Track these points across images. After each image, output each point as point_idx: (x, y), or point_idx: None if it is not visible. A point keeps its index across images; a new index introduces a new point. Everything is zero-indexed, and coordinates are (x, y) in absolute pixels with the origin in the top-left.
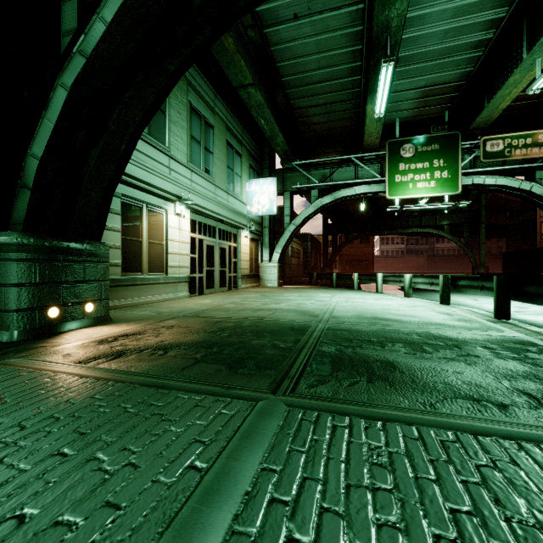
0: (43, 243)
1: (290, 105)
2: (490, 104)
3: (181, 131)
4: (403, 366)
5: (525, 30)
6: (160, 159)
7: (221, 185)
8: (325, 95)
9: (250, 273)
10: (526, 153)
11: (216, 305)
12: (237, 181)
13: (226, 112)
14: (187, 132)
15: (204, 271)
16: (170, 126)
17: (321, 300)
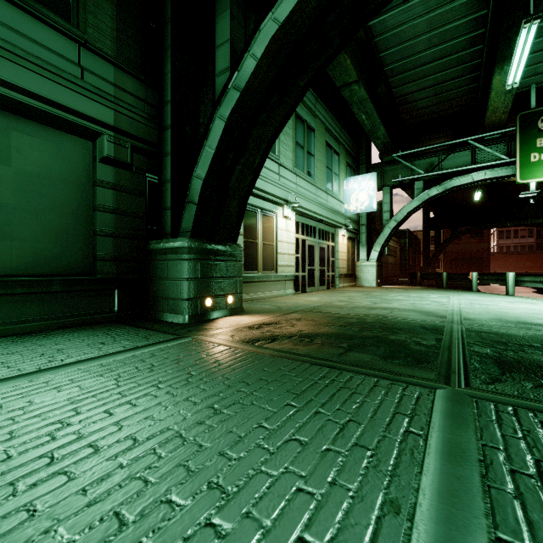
0: (202, 246)
1: (392, 94)
2: None
3: (288, 139)
4: None
5: None
6: (272, 168)
7: (320, 186)
8: (434, 75)
9: (347, 272)
10: None
11: (326, 303)
12: (335, 180)
13: (326, 113)
14: (293, 139)
15: (306, 270)
16: (279, 136)
17: (438, 301)
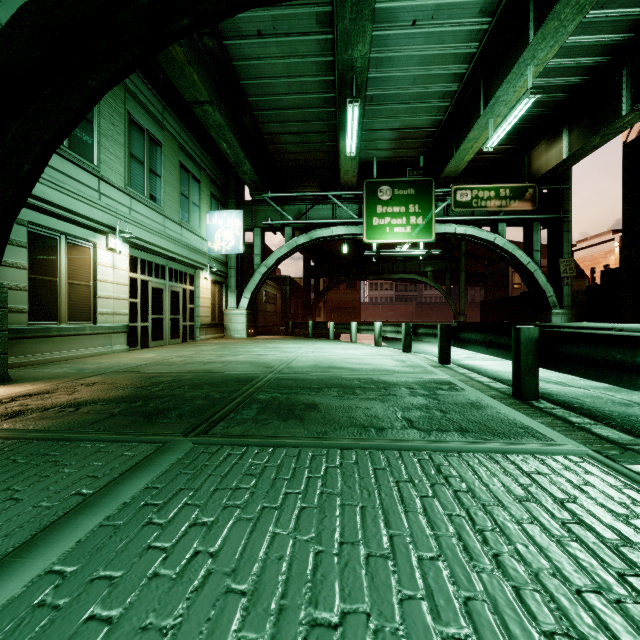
0: None
1: (259, 129)
2: (457, 155)
3: (117, 148)
4: (325, 406)
5: (482, 89)
6: (86, 181)
7: (172, 215)
8: (298, 123)
9: (212, 322)
10: (490, 205)
11: (160, 359)
12: (194, 211)
13: (180, 128)
14: (125, 149)
15: (150, 320)
16: (100, 140)
17: (287, 351)
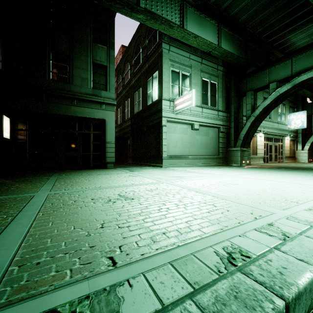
0: (242, 149)
1: None
2: None
3: None
4: None
5: None
6: None
7: (275, 121)
8: None
9: (289, 156)
10: None
11: (277, 165)
12: (282, 116)
13: None
14: None
15: (268, 155)
16: None
17: None
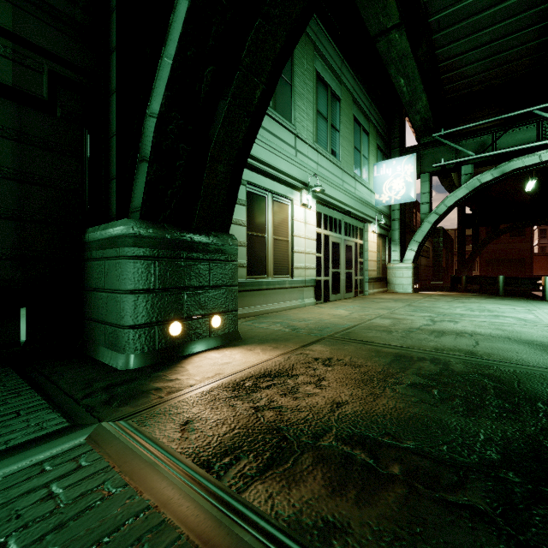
0: (163, 234)
1: (435, 57)
2: None
3: (307, 106)
4: None
5: None
6: (286, 139)
7: (347, 170)
8: (493, 27)
9: (377, 276)
10: None
11: (361, 320)
12: (364, 164)
13: (353, 81)
14: (313, 107)
15: (330, 274)
16: (295, 100)
17: (525, 319)
